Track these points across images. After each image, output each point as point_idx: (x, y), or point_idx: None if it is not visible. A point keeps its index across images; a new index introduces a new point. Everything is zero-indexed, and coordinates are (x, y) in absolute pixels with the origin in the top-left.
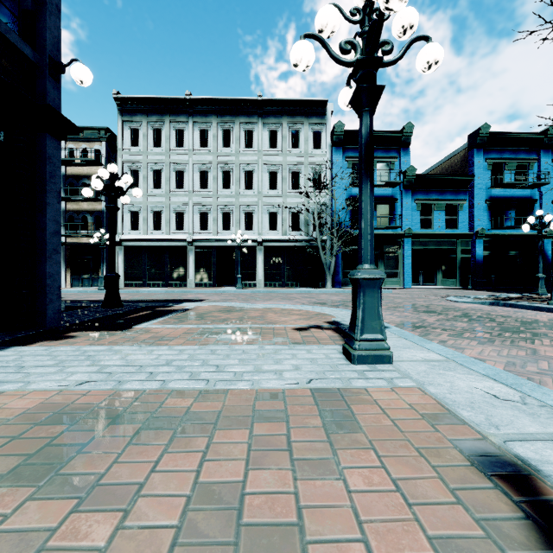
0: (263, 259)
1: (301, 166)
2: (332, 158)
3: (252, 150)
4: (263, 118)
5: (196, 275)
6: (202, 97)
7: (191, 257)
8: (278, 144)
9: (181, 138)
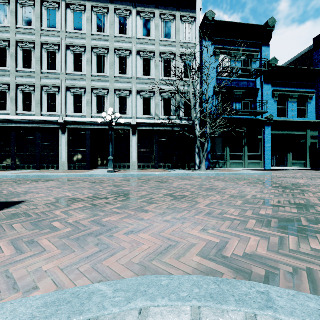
0: (137, 142)
1: (173, 55)
2: (202, 48)
3: (126, 37)
4: (137, 6)
5: (69, 157)
6: None
7: (64, 140)
8: (151, 33)
9: (54, 19)
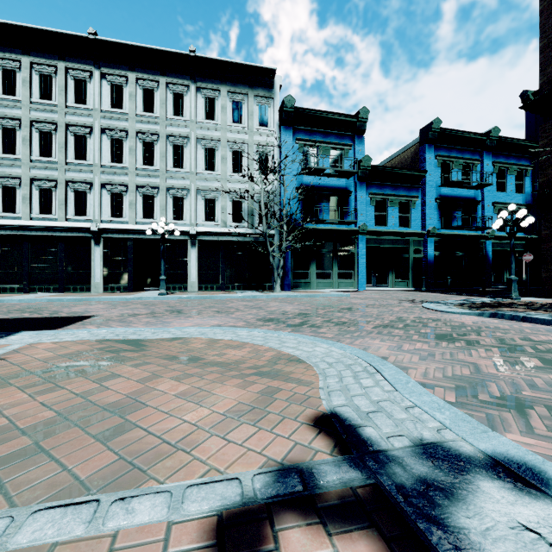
0: (198, 256)
1: (244, 145)
2: (281, 139)
3: (183, 120)
4: (198, 81)
5: (105, 276)
6: (113, 39)
7: (97, 253)
8: (216, 116)
9: (83, 92)
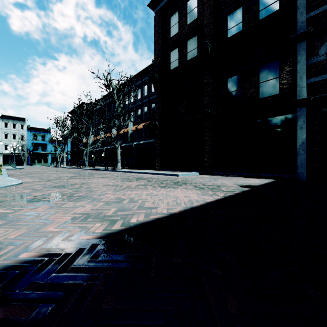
0: (3, 158)
1: (16, 133)
2: (27, 133)
3: None
4: (3, 119)
5: None
6: None
7: None
8: (8, 126)
9: None
